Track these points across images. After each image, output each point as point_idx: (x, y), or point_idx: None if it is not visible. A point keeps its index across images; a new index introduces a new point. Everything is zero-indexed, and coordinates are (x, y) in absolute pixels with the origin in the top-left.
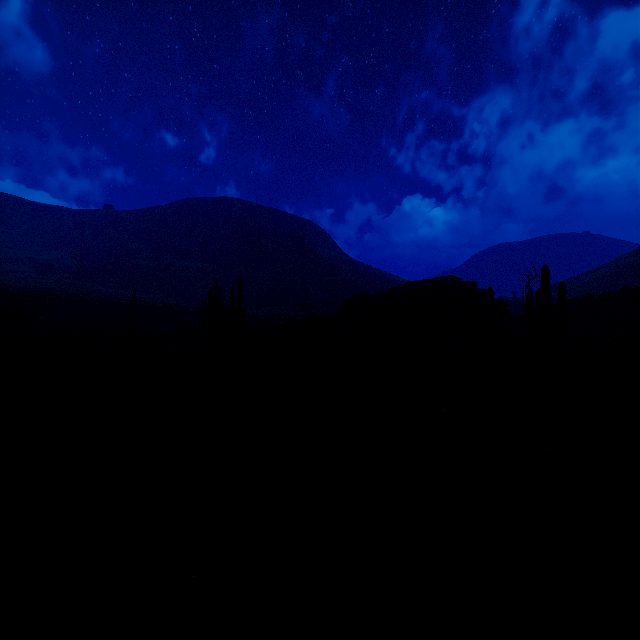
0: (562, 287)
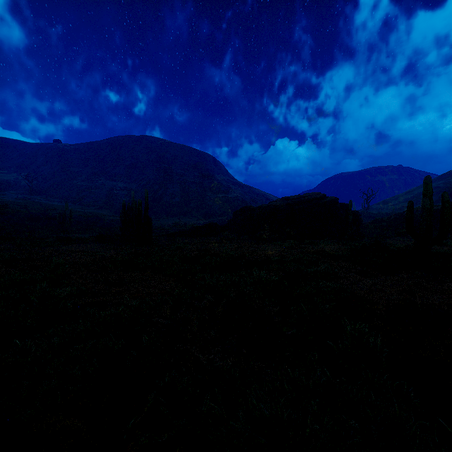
0: (446, 196)
